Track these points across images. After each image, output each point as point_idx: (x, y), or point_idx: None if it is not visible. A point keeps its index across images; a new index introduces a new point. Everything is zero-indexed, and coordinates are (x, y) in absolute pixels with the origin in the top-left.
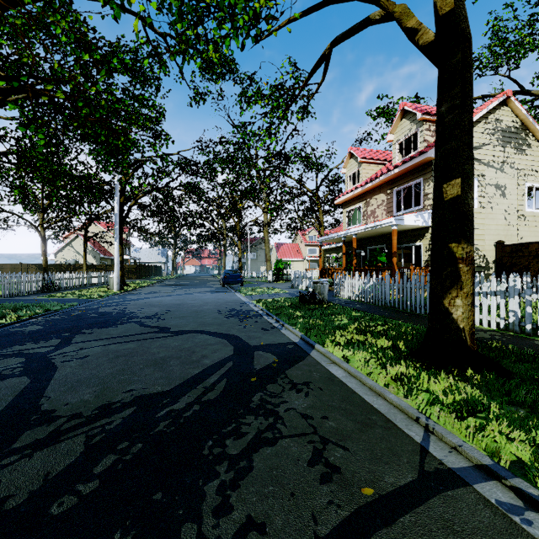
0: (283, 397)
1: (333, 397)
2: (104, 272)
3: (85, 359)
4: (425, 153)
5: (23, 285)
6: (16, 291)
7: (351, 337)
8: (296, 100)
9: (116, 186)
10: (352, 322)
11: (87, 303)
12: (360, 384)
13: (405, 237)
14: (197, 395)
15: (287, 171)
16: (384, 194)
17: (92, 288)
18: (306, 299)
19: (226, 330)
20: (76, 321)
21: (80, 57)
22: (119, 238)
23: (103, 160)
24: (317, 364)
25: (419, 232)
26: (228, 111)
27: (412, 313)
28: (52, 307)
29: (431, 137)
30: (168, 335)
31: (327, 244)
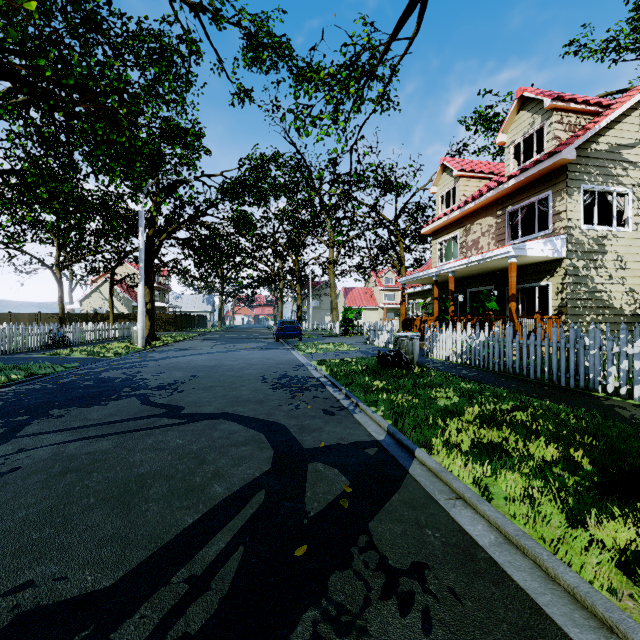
0: (369, 635)
1: (494, 634)
2: (132, 323)
3: (6, 476)
4: (558, 154)
5: (21, 339)
6: (11, 347)
7: (477, 434)
8: (376, 67)
9: (141, 213)
10: (465, 400)
11: (93, 364)
12: (540, 576)
13: (524, 275)
14: (162, 613)
15: (361, 177)
16: (492, 216)
17: (113, 343)
18: (388, 361)
19: (268, 413)
20: (56, 393)
21: (77, 29)
22: (147, 281)
23: (105, 168)
24: (429, 500)
25: (547, 267)
26: (285, 126)
27: (554, 386)
28: (40, 371)
29: (564, 133)
30: (175, 423)
31: (410, 287)
